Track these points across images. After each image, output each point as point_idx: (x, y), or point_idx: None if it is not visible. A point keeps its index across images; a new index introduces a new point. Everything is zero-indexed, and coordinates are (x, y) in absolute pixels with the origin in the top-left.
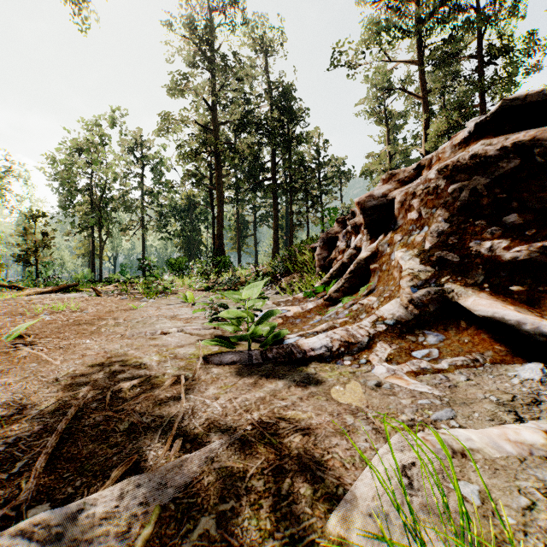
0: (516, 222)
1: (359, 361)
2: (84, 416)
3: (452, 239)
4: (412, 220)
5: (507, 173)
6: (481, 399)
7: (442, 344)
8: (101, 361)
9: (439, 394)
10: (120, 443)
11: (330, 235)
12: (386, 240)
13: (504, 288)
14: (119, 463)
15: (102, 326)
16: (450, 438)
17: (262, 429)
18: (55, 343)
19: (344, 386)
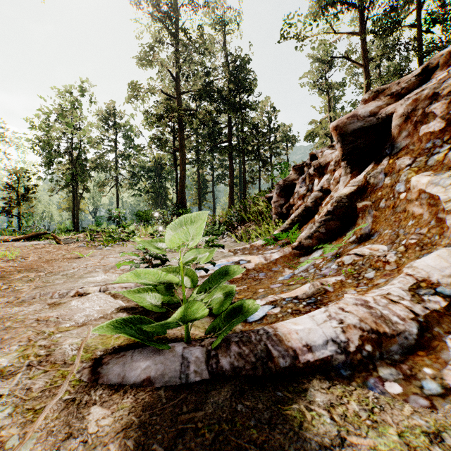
0: None
1: (421, 387)
2: None
3: None
4: (430, 134)
5: None
6: None
7: None
8: None
9: None
10: None
11: (287, 182)
12: (382, 168)
13: None
14: None
15: (13, 280)
16: None
17: None
18: None
19: None
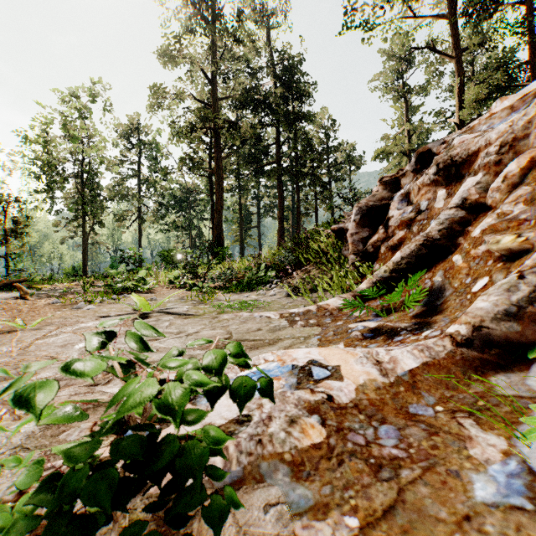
0: None
1: None
2: None
3: None
4: None
5: None
6: None
7: None
8: None
9: None
10: None
11: (371, 203)
12: None
13: None
14: None
15: None
16: None
17: None
18: None
19: None
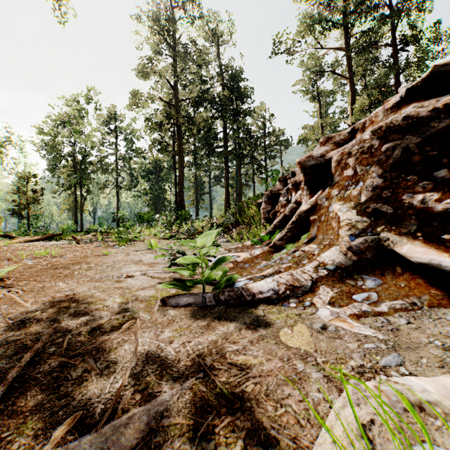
0: (446, 177)
1: (303, 304)
2: (40, 362)
3: (386, 193)
4: (348, 177)
5: (437, 132)
6: (426, 344)
7: (380, 288)
8: (68, 303)
9: (383, 337)
10: (69, 393)
11: (273, 192)
12: (324, 195)
13: (436, 237)
14: (63, 419)
15: (75, 269)
16: (405, 388)
17: (214, 377)
18: (31, 285)
19: (291, 329)
